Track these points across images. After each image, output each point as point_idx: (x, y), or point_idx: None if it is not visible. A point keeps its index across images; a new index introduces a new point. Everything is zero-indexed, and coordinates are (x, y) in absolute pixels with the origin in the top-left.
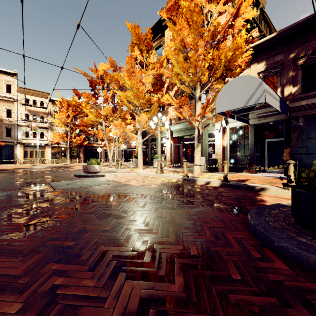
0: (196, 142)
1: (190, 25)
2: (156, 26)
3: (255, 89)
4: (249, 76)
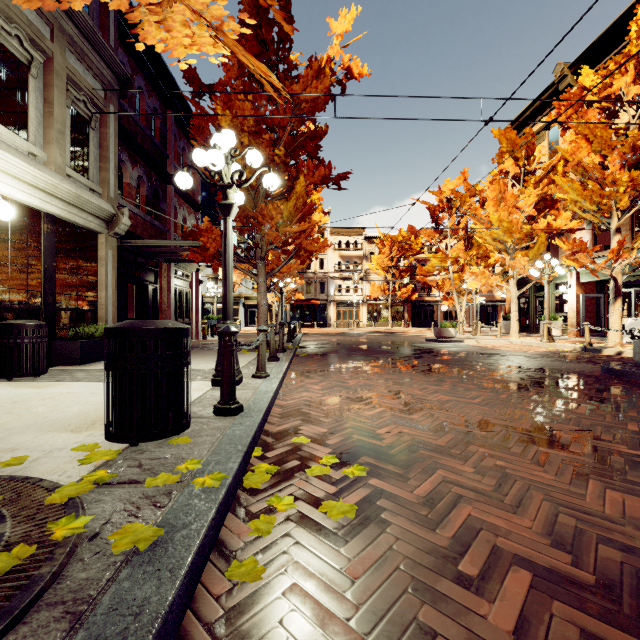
0: (612, 296)
1: (592, 141)
2: (546, 93)
3: None
4: None
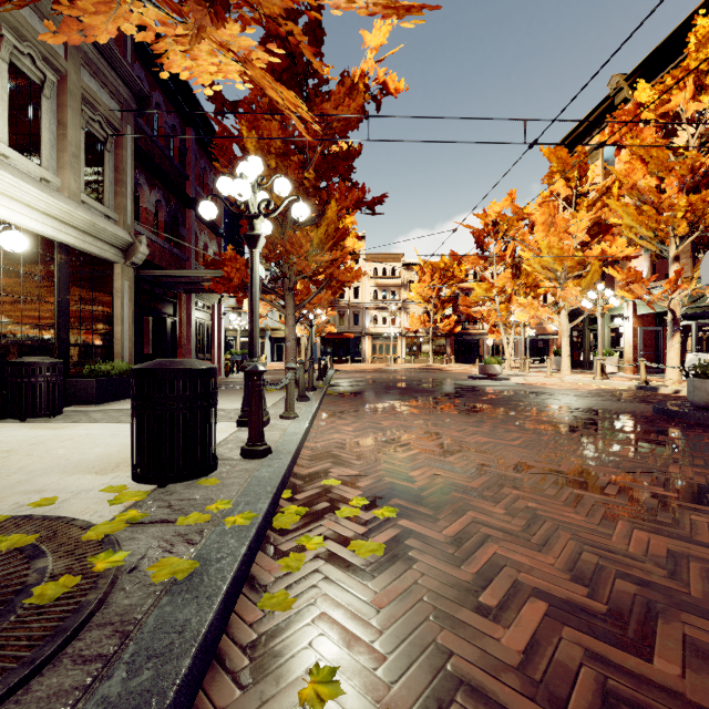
0: (669, 330)
1: (648, 162)
2: (601, 107)
3: None
4: None
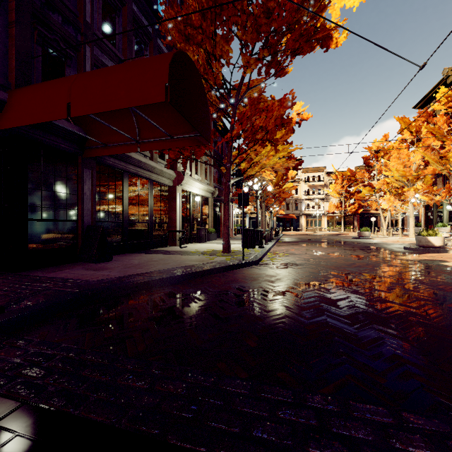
0: None
1: (435, 134)
2: (440, 84)
3: None
4: None
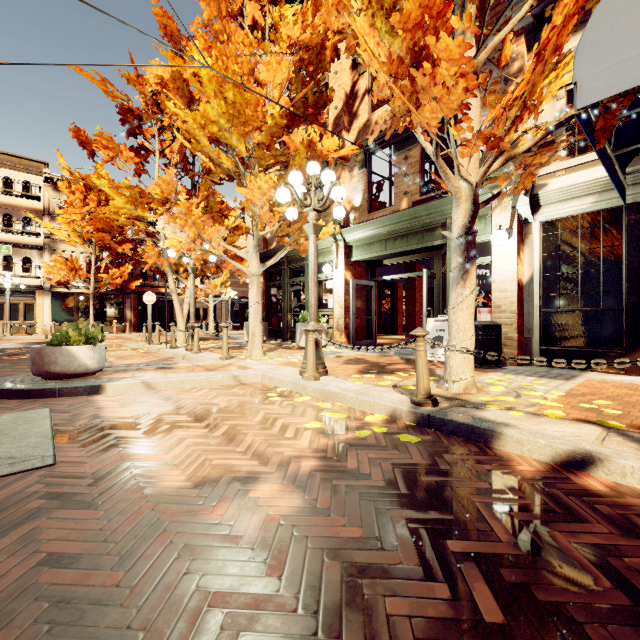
0: (459, 258)
1: None
2: None
3: None
4: None
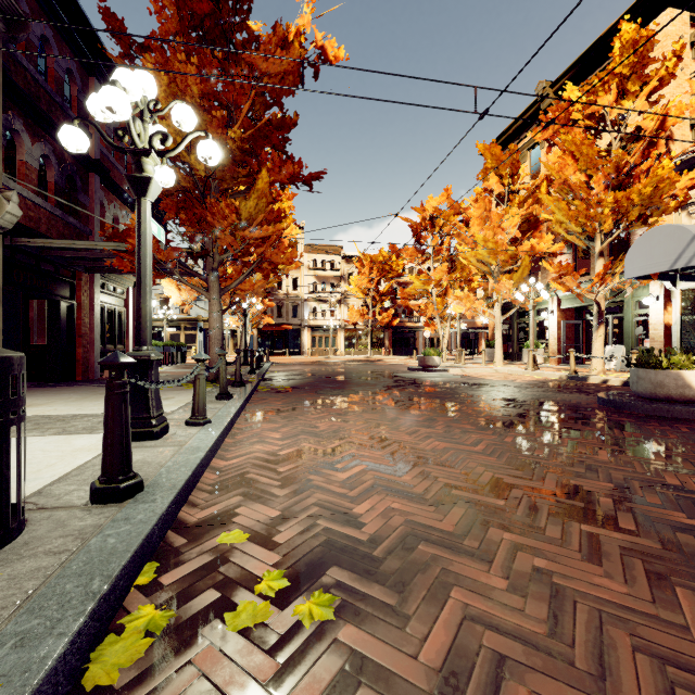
0: (595, 322)
1: (578, 159)
2: (529, 112)
3: (684, 245)
4: (676, 226)
